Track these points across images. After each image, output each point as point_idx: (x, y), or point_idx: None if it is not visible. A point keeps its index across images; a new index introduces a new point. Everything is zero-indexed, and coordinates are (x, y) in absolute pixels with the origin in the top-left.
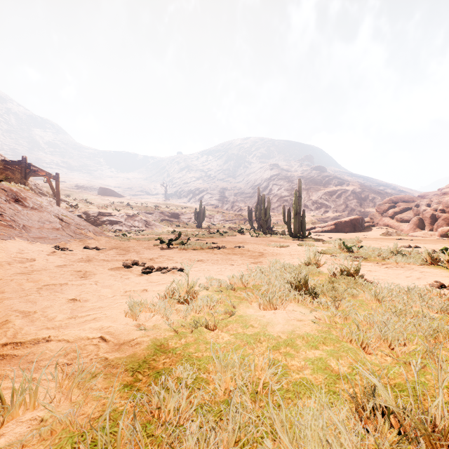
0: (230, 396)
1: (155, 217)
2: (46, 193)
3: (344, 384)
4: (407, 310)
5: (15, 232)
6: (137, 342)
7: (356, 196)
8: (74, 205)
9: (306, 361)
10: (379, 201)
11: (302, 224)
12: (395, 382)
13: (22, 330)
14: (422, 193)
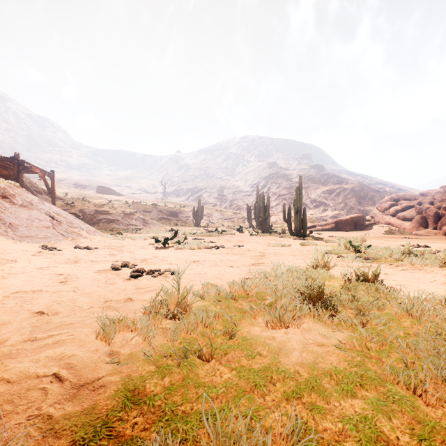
0: None
1: (153, 215)
2: (42, 191)
3: None
4: None
5: None
6: (103, 383)
7: (354, 194)
8: (70, 203)
9: (344, 423)
10: (378, 200)
11: (302, 223)
12: None
13: None
14: (424, 191)
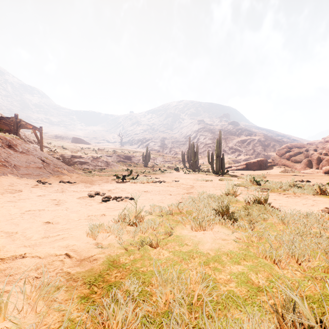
0: (169, 306)
1: (113, 159)
2: (33, 141)
3: (264, 296)
4: (308, 231)
5: (7, 170)
6: (95, 258)
7: (261, 143)
8: (54, 150)
9: (231, 275)
10: (278, 147)
11: (221, 164)
12: (305, 294)
13: (4, 247)
14: (310, 141)
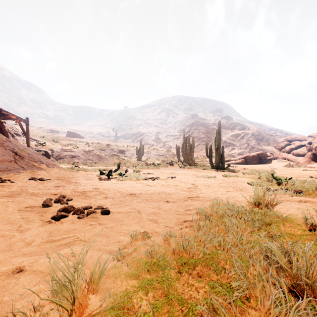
0: None
1: (106, 152)
2: (21, 134)
3: None
4: None
5: None
6: None
7: (254, 137)
8: (42, 143)
9: None
10: (272, 141)
11: (221, 158)
12: None
13: None
14: (312, 134)
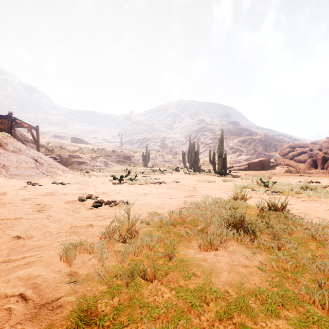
0: None
1: (112, 158)
2: (30, 141)
3: None
4: None
5: None
6: (61, 303)
7: (262, 143)
8: (51, 149)
9: None
10: (279, 147)
11: (224, 164)
12: None
13: None
14: (314, 141)
